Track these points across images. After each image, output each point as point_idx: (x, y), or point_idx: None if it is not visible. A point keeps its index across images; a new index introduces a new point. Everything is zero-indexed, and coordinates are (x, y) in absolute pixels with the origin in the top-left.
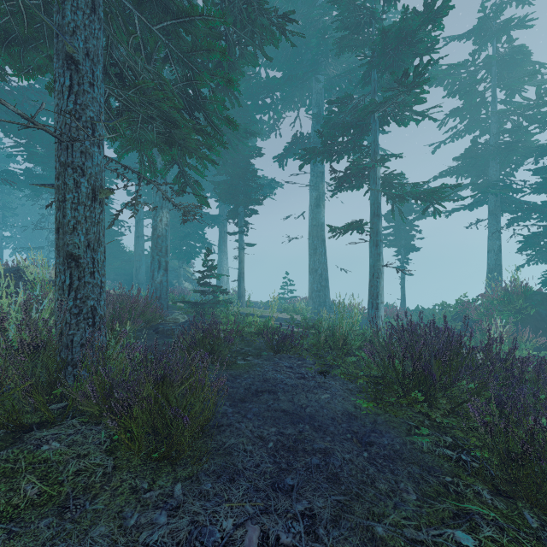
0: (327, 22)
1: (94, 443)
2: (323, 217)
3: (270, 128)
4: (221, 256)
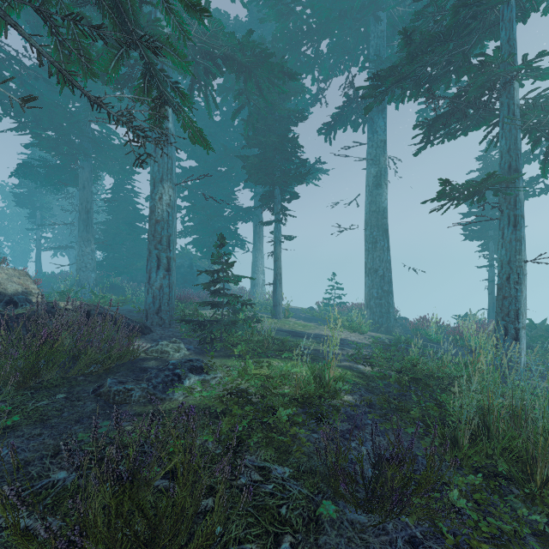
0: None
1: None
2: (385, 200)
3: (313, 100)
4: (256, 255)
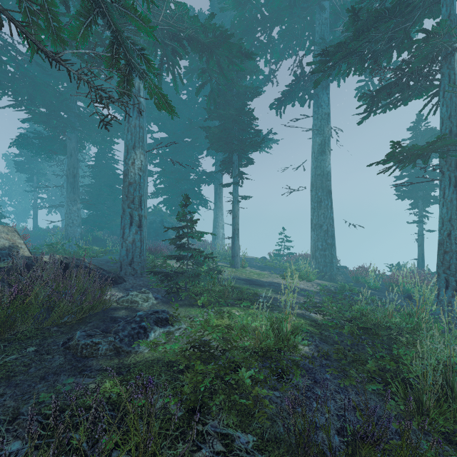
0: None
1: None
2: (329, 165)
3: (265, 80)
4: (217, 212)
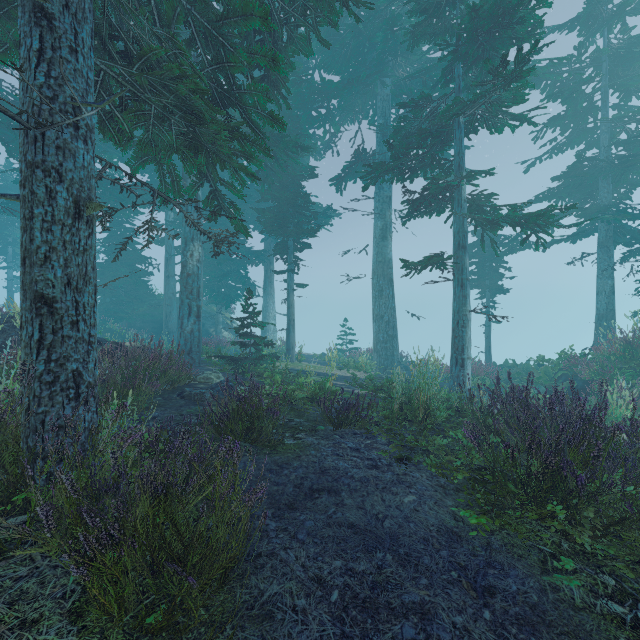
0: (396, 12)
1: (53, 596)
2: (390, 252)
3: (325, 145)
4: (267, 300)
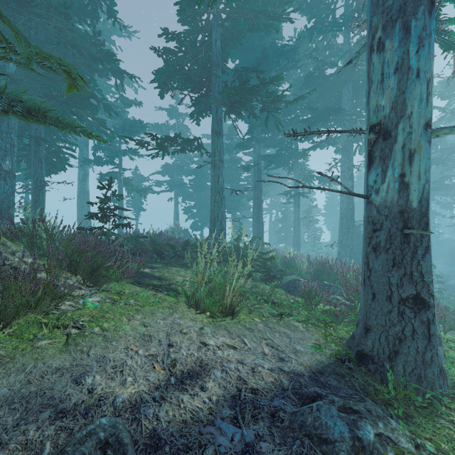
0: None
1: None
2: (88, 187)
3: None
4: None
